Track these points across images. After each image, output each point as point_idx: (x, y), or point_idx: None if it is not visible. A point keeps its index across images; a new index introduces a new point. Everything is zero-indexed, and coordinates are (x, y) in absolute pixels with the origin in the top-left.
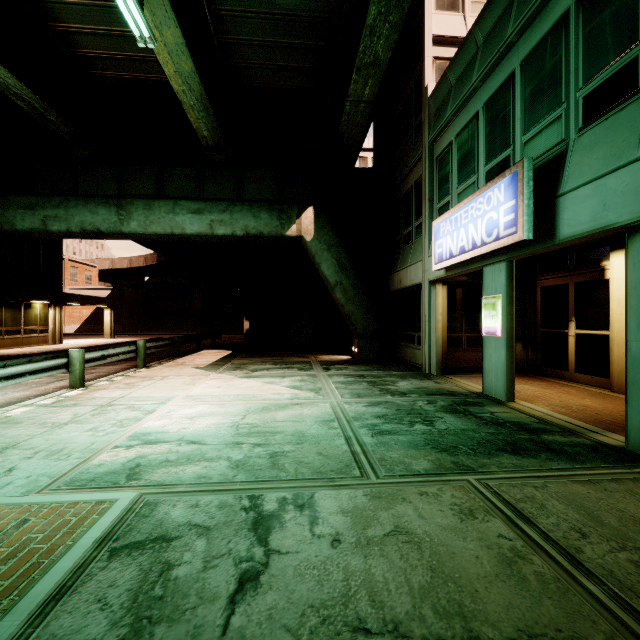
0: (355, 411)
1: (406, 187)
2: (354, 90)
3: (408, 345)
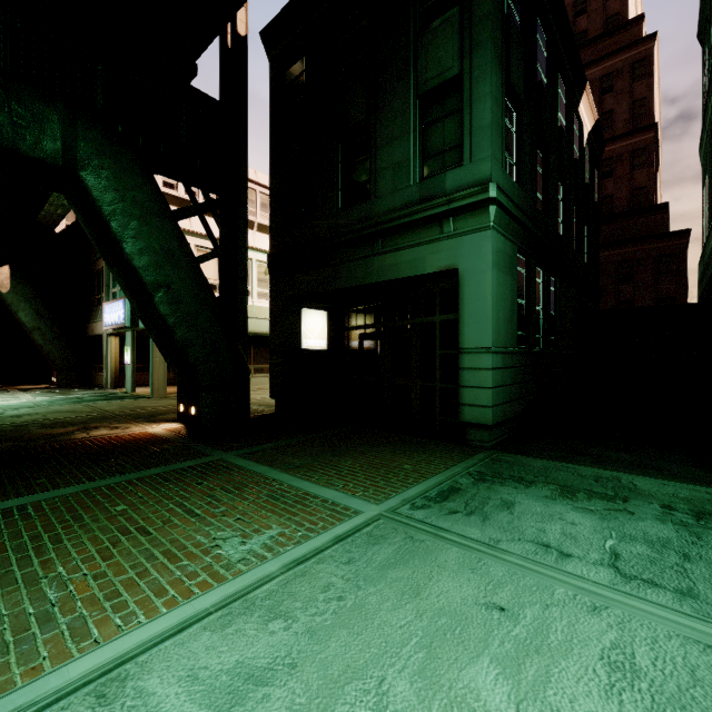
0: (42, 400)
1: (98, 267)
2: (48, 209)
3: (100, 374)
